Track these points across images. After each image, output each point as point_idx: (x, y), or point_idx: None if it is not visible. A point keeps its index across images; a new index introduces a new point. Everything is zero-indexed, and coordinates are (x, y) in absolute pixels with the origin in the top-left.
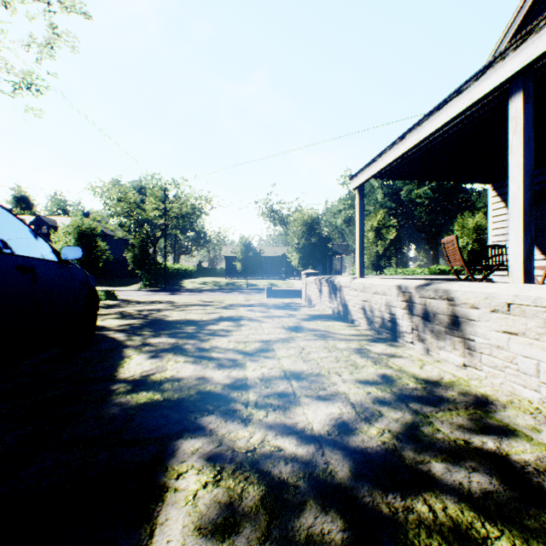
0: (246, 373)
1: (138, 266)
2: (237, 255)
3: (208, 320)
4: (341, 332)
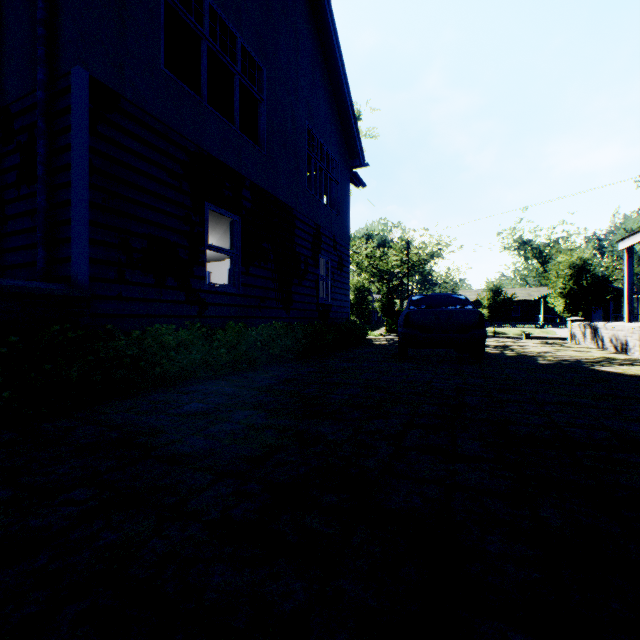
0: (540, 354)
1: (384, 314)
2: (482, 301)
3: (501, 345)
4: (593, 351)
